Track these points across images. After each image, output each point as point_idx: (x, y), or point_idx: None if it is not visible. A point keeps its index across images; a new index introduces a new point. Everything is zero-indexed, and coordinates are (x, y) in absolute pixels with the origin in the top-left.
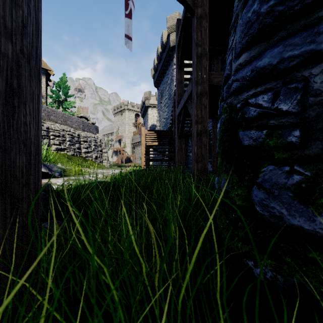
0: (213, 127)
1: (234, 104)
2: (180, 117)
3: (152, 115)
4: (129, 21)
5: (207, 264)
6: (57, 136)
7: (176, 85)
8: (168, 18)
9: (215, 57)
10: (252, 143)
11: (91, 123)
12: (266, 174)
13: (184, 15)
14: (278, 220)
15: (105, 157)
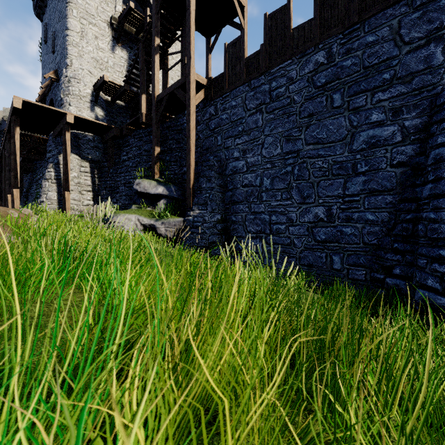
0: None
1: None
2: None
3: None
4: None
5: None
6: None
7: None
8: (5, 109)
9: None
10: None
11: None
12: None
13: None
14: None
15: None
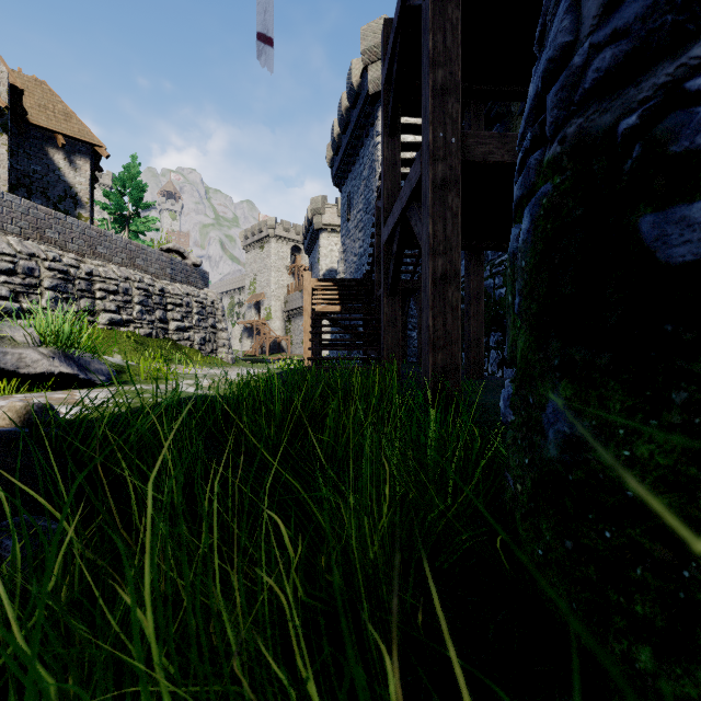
0: (467, 270)
1: (600, 128)
2: (393, 246)
3: (329, 249)
4: None
5: None
6: (111, 292)
7: (383, 172)
8: (364, 31)
9: (473, 108)
10: None
11: (190, 265)
12: None
13: (403, 3)
14: None
15: (222, 340)
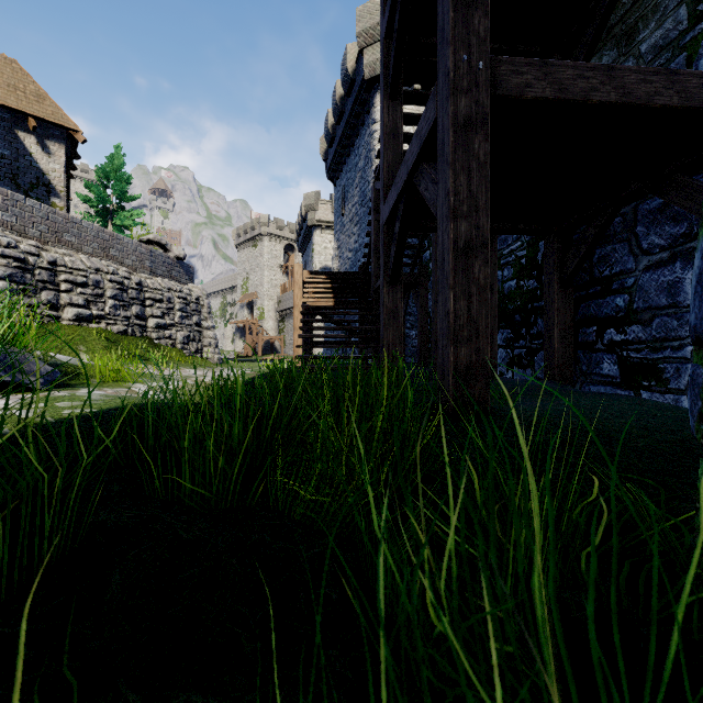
0: None
1: None
2: (394, 227)
3: (323, 247)
4: None
5: None
6: (79, 284)
7: (383, 142)
8: (360, 11)
9: None
10: None
11: (173, 258)
12: None
13: None
14: None
15: (208, 339)
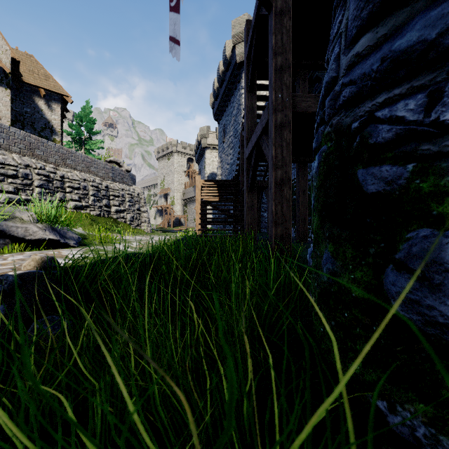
0: (297, 175)
1: (345, 124)
2: (251, 160)
3: (211, 160)
4: (176, 17)
5: (300, 399)
6: (76, 188)
7: (245, 115)
8: (234, 23)
9: (301, 75)
10: (384, 188)
11: (124, 171)
12: (415, 245)
13: (257, 13)
14: (442, 331)
15: (144, 218)
